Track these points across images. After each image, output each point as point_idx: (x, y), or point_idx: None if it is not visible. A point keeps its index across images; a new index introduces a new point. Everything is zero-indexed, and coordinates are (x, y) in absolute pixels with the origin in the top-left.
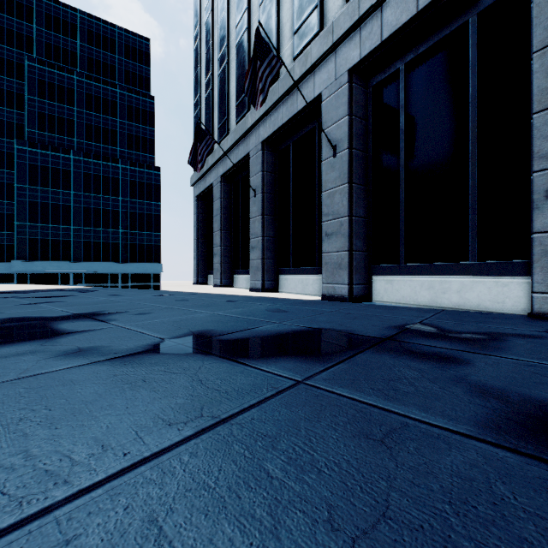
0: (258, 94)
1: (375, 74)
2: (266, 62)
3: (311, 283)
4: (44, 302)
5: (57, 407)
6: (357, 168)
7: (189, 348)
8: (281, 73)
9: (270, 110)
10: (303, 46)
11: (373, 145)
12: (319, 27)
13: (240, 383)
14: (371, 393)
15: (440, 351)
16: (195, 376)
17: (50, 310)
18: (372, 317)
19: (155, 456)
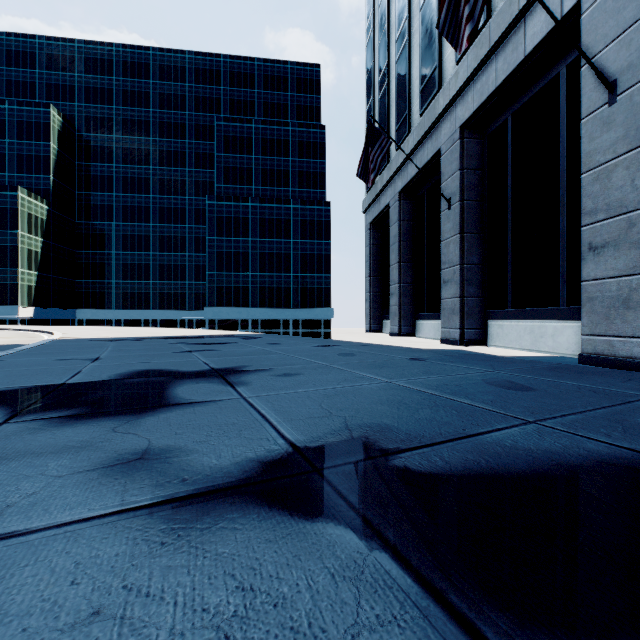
0: (462, 25)
1: None
2: None
3: (550, 334)
4: (200, 350)
5: None
6: None
7: (331, 496)
8: (493, 9)
9: (473, 74)
10: None
11: None
12: None
13: None
14: None
15: None
16: None
17: (194, 361)
18: None
19: None
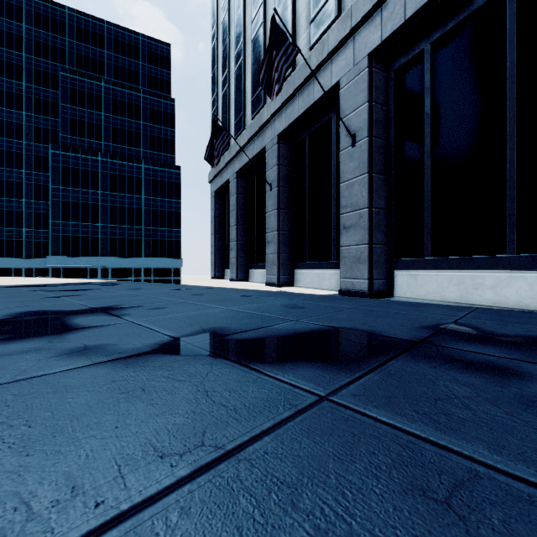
0: (273, 84)
1: (397, 57)
2: (282, 50)
3: (328, 278)
4: (68, 296)
5: (39, 422)
6: (377, 157)
7: (198, 349)
8: (297, 64)
9: (285, 102)
10: (320, 34)
11: (395, 133)
12: (337, 13)
13: (251, 396)
14: (415, 418)
15: (490, 360)
16: (201, 385)
17: (70, 303)
18: (397, 315)
19: (134, 511)
